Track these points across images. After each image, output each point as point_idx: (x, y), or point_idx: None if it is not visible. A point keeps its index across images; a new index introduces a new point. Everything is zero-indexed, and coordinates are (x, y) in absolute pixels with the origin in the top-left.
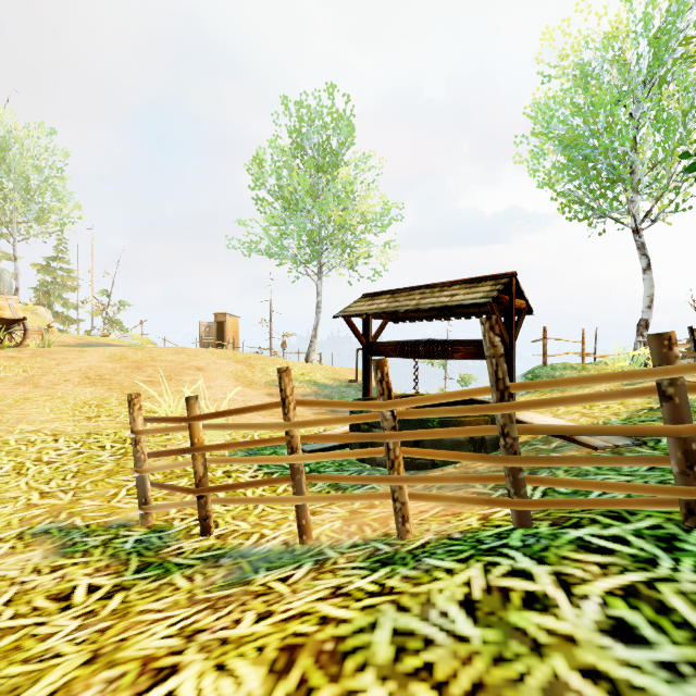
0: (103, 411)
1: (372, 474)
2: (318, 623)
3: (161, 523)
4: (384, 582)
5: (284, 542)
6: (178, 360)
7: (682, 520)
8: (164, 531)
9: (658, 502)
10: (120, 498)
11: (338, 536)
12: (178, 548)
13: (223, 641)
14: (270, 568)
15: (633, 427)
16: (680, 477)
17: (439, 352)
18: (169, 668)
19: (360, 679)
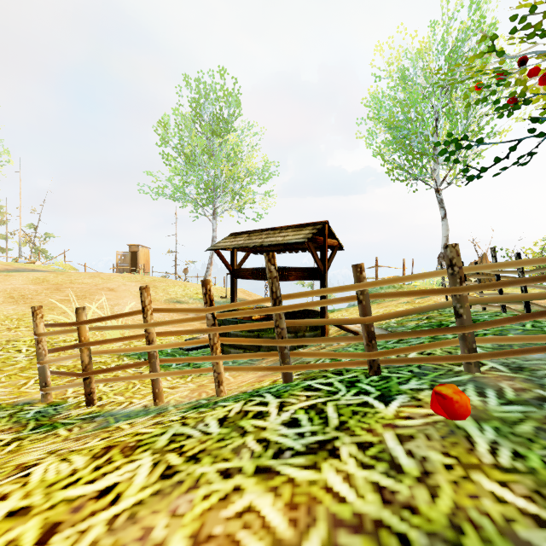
0: (23, 323)
1: (226, 362)
2: (132, 436)
3: (58, 400)
4: (186, 415)
5: (144, 405)
6: (93, 283)
7: (368, 372)
8: (60, 405)
9: (359, 363)
10: (28, 386)
11: (182, 400)
12: (67, 414)
13: (72, 451)
14: (127, 419)
15: (343, 319)
16: (366, 347)
17: (280, 276)
18: (33, 465)
19: (141, 455)
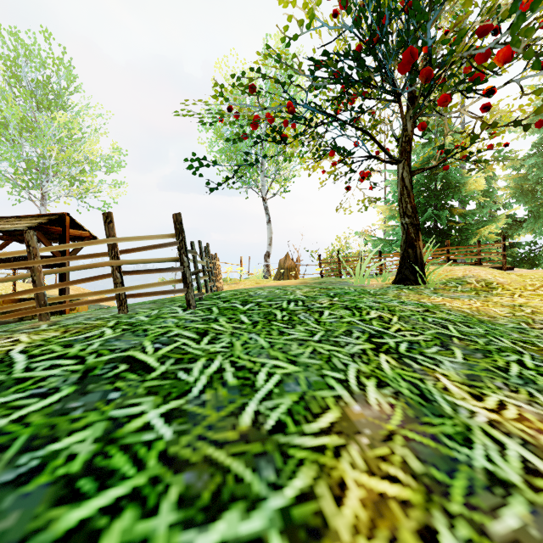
0: None
1: None
2: None
3: None
4: None
5: None
6: None
7: None
8: None
9: None
10: None
11: None
12: None
13: None
14: None
15: None
16: None
17: None
18: None
19: None
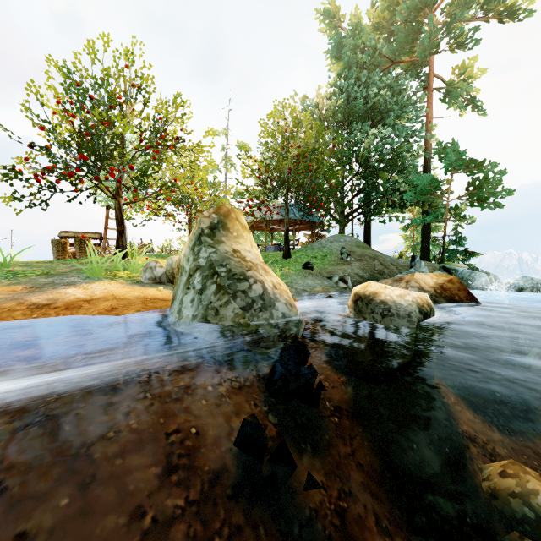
0: None
1: None
2: None
3: None
4: None
5: None
6: None
7: None
8: None
9: None
10: None
11: None
12: None
13: None
14: None
15: None
16: None
17: None
18: None
19: None
